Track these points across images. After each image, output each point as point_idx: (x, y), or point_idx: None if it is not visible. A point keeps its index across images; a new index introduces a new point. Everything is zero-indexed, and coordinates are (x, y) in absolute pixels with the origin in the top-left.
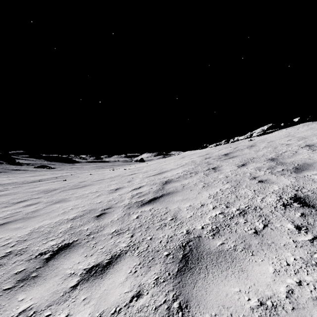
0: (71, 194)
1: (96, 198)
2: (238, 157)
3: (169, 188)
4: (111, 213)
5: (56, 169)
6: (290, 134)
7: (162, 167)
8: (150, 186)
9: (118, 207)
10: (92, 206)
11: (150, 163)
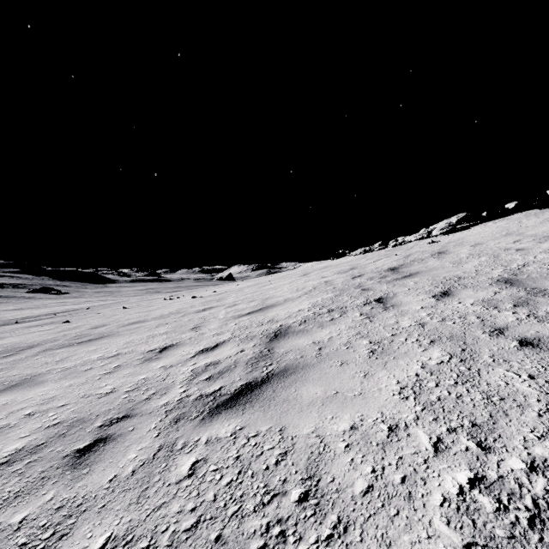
0: (56, 362)
1: (106, 378)
2: (424, 275)
3: (285, 353)
4: (123, 439)
5: (70, 294)
6: (513, 231)
7: (266, 295)
8: (240, 346)
9: (150, 414)
10: (85, 406)
11: (244, 285)
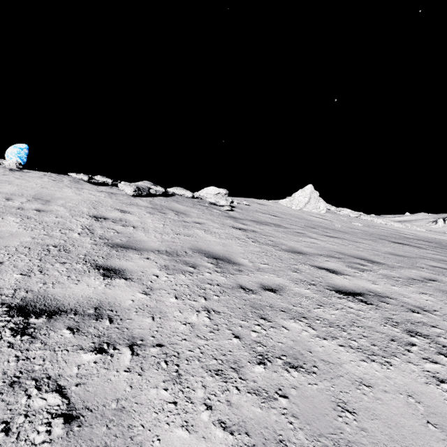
0: None
1: None
2: None
3: None
4: None
5: None
6: None
7: None
8: None
9: None
10: None
11: None
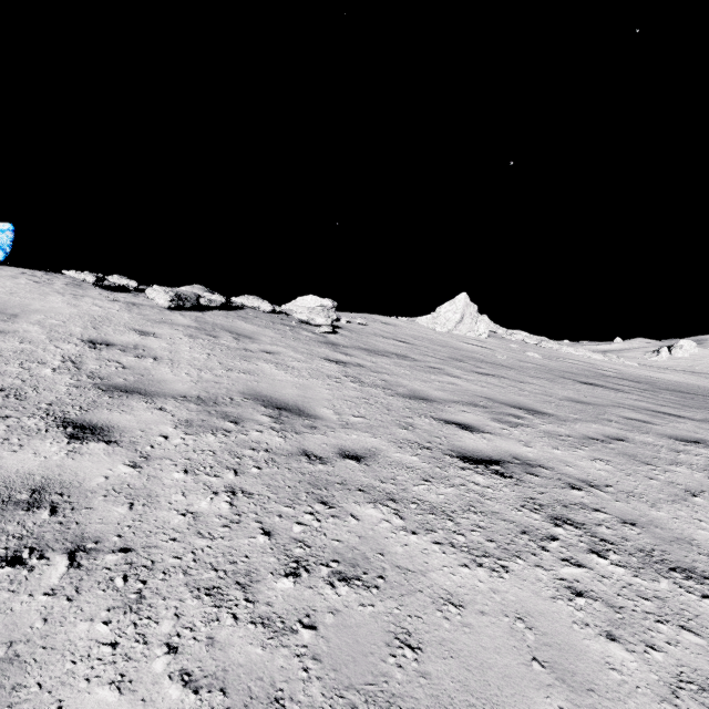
0: None
1: None
2: None
3: None
4: None
5: None
6: None
7: None
8: None
9: None
10: None
11: None
